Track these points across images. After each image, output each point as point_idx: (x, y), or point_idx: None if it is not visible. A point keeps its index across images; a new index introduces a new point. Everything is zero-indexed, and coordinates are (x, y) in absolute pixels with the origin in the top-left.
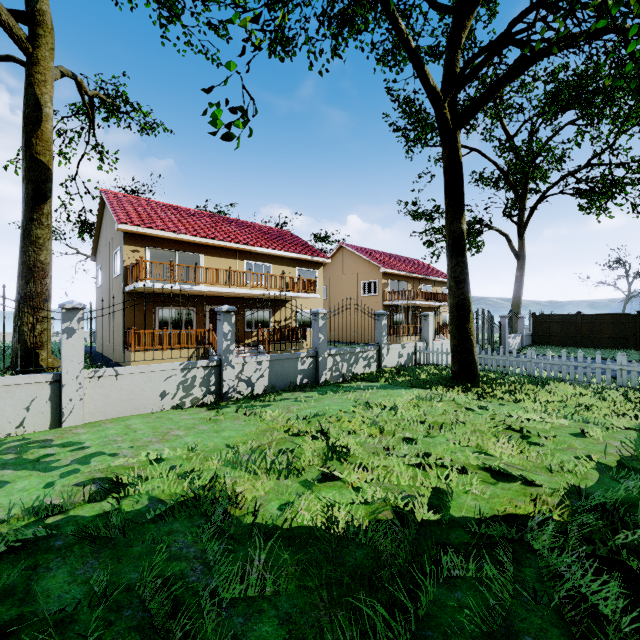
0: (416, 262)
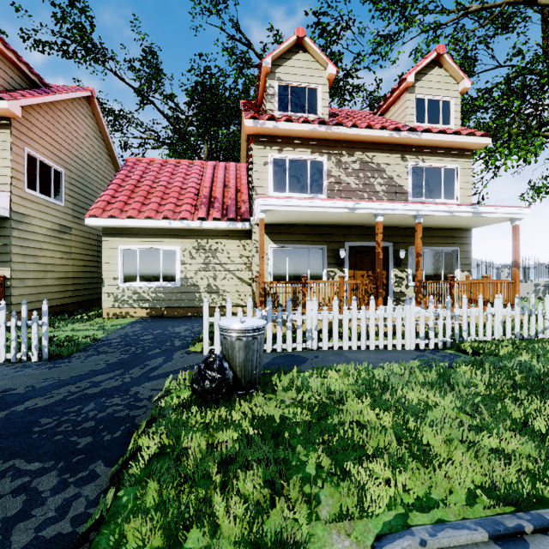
0: None
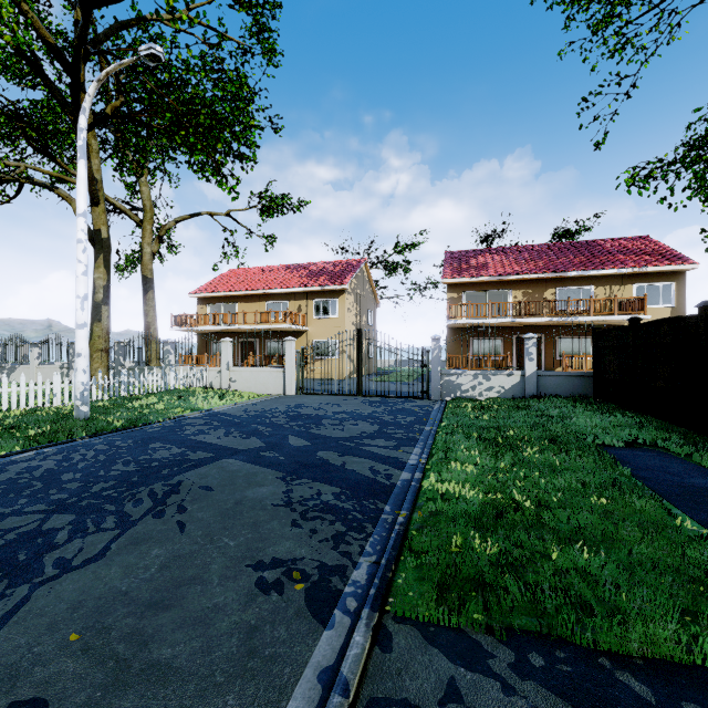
0: (605, 246)
